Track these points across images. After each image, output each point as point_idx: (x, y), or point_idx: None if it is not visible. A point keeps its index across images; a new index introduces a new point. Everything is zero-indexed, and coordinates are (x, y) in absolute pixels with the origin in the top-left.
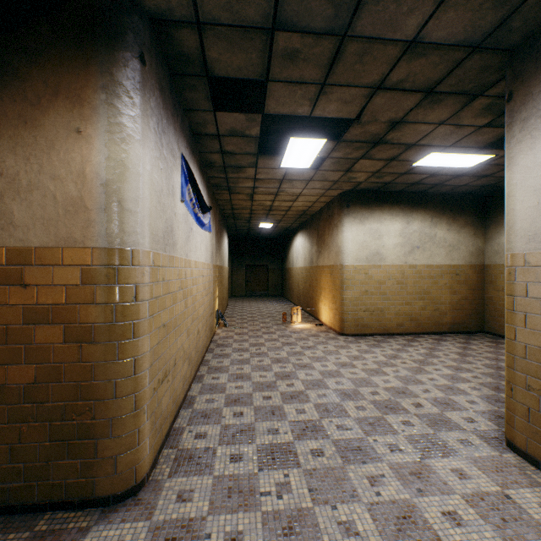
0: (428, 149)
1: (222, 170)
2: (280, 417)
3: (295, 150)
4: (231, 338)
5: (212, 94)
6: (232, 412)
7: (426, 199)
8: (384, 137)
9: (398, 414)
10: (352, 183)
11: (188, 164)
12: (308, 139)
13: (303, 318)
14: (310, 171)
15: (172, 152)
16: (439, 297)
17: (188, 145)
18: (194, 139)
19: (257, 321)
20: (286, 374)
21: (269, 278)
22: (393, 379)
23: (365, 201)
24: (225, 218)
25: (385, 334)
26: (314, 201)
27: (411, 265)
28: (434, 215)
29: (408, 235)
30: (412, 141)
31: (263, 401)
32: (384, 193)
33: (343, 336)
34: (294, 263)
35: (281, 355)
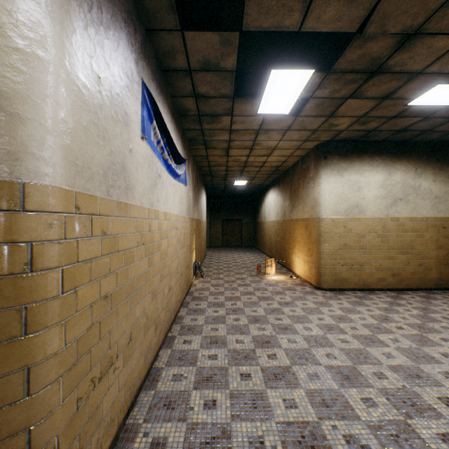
0: (436, 79)
1: (197, 120)
2: (263, 413)
3: (275, 88)
4: (207, 290)
5: (181, 16)
6: (203, 399)
7: (409, 149)
8: (385, 62)
9: (427, 418)
10: (332, 131)
11: (152, 97)
12: (291, 71)
13: (276, 269)
14: (289, 117)
15: (123, 68)
16: (423, 251)
17: (155, 79)
18: (164, 78)
19: (232, 272)
20: (265, 340)
21: (242, 231)
22: (396, 353)
23: (344, 152)
24: (203, 176)
25: (364, 289)
26: (289, 155)
27: (393, 217)
28: (418, 165)
29: (390, 186)
30: (420, 67)
31: (241, 383)
32: (363, 143)
33: (320, 291)
34: (266, 217)
35: (258, 312)
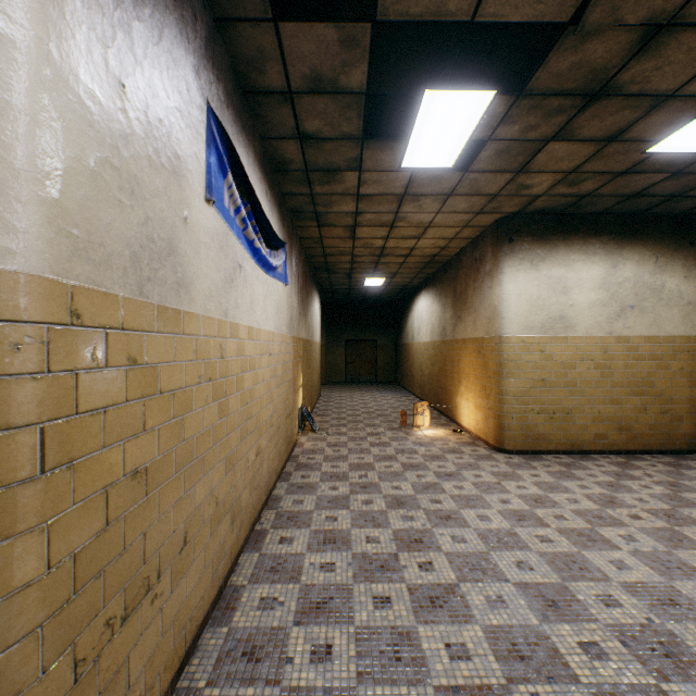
0: None
1: (304, 178)
2: (413, 669)
3: (431, 123)
4: (320, 453)
5: None
6: (309, 642)
7: (646, 226)
8: (615, 77)
9: (695, 681)
10: (522, 197)
11: (225, 133)
12: (458, 94)
13: (431, 418)
14: (453, 174)
15: (171, 76)
16: (669, 390)
17: (231, 106)
18: (248, 107)
19: (361, 423)
20: (415, 537)
21: (377, 358)
22: (633, 561)
23: (540, 231)
24: (315, 271)
25: (573, 451)
26: (451, 237)
27: (619, 336)
28: (660, 252)
29: (615, 286)
30: (672, 85)
31: (374, 613)
32: (572, 217)
33: (503, 454)
34: (415, 336)
35: (403, 490)
